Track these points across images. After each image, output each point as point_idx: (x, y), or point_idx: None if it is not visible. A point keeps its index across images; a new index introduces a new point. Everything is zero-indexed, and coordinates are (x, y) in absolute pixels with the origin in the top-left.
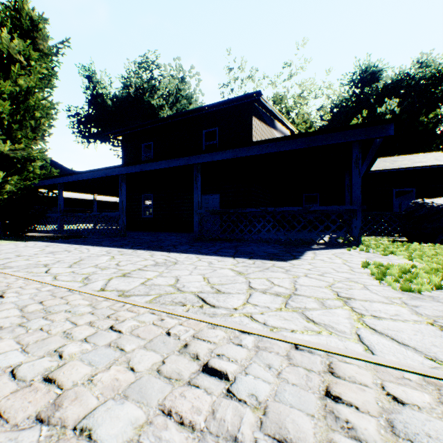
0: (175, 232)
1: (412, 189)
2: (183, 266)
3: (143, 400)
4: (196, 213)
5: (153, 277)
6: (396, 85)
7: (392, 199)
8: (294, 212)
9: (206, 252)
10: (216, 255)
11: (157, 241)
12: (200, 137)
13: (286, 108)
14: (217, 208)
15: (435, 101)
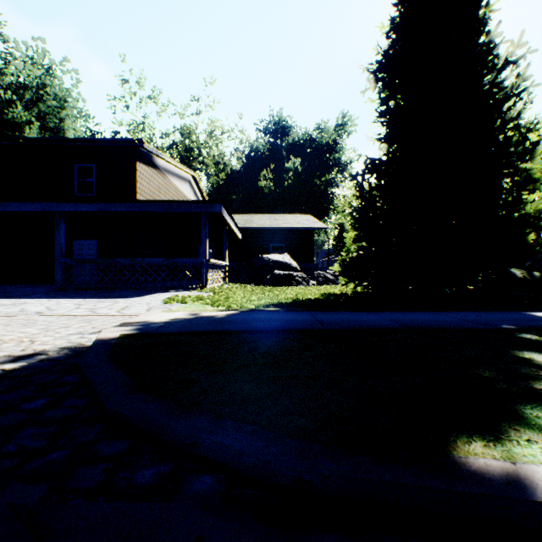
0: (33, 284)
1: (283, 244)
2: (31, 304)
3: (2, 323)
4: (58, 262)
5: (2, 309)
6: (302, 144)
7: (270, 252)
8: (160, 263)
9: (62, 297)
10: (70, 298)
11: (3, 293)
12: (71, 171)
13: (196, 144)
14: (94, 255)
15: (328, 166)
